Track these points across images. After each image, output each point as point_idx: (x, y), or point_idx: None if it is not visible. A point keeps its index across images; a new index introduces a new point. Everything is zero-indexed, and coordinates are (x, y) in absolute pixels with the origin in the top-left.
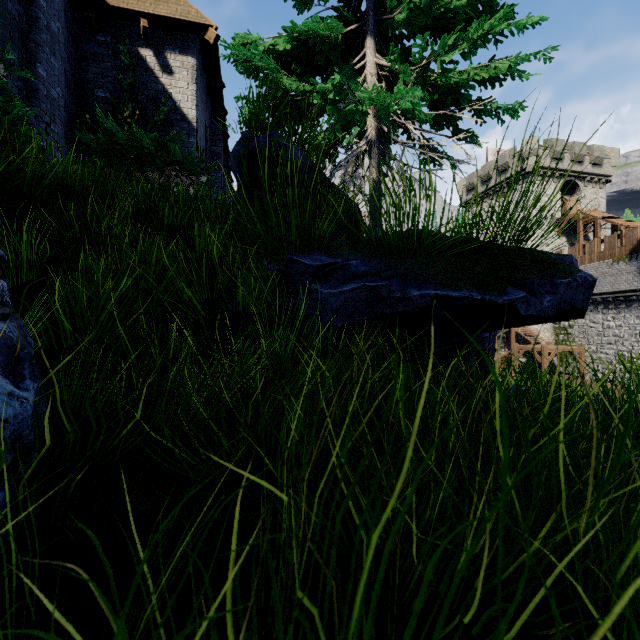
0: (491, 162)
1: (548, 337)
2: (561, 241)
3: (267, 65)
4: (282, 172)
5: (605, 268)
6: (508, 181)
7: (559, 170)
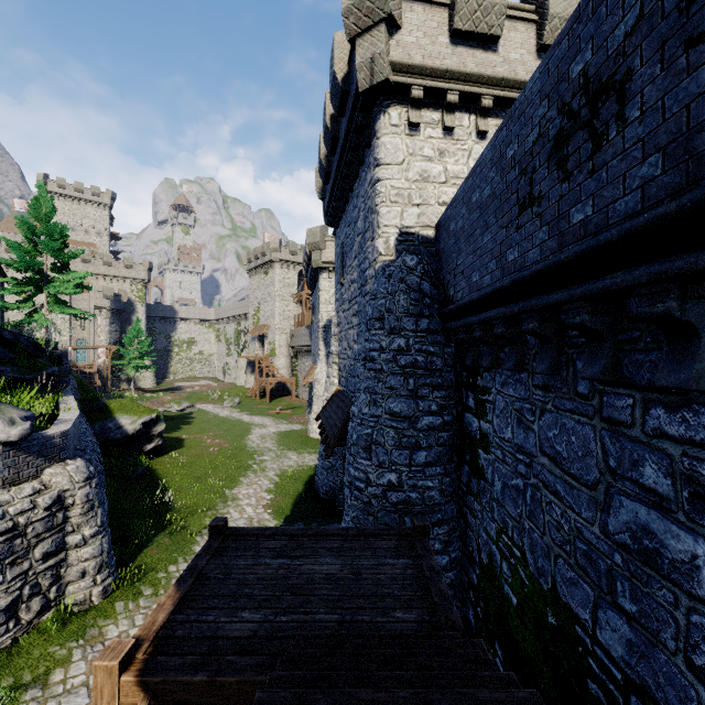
0: (259, 247)
1: (286, 372)
2: (299, 309)
3: (1, 302)
4: (4, 338)
5: (303, 331)
6: (267, 264)
7: (296, 262)
